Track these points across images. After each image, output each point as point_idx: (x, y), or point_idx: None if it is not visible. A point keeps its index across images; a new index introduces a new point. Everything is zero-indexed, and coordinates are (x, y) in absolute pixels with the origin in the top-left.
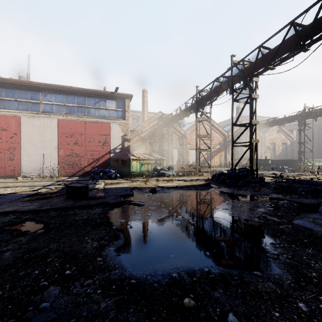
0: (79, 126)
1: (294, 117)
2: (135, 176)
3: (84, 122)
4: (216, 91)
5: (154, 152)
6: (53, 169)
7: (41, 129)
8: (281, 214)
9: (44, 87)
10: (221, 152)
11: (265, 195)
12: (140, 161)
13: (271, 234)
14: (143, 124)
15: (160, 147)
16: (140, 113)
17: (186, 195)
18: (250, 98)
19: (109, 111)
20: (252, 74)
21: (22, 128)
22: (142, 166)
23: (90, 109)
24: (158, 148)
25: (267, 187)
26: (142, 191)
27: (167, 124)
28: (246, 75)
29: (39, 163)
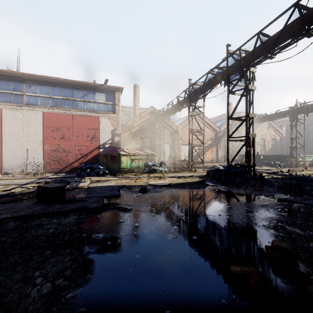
0: (66, 119)
1: (285, 112)
2: (125, 172)
3: (71, 115)
4: (209, 83)
5: (146, 148)
6: (37, 165)
7: (24, 122)
8: (301, 223)
9: (28, 77)
10: (213, 147)
11: (269, 195)
12: (131, 156)
13: (306, 259)
14: (134, 118)
15: (151, 142)
16: (132, 109)
17: (180, 196)
18: (246, 91)
19: (99, 104)
20: (250, 64)
21: (3, 121)
22: (132, 162)
23: (78, 102)
24: (150, 143)
25: (270, 186)
26: (130, 191)
27: (158, 119)
28: (243, 65)
29: (22, 159)
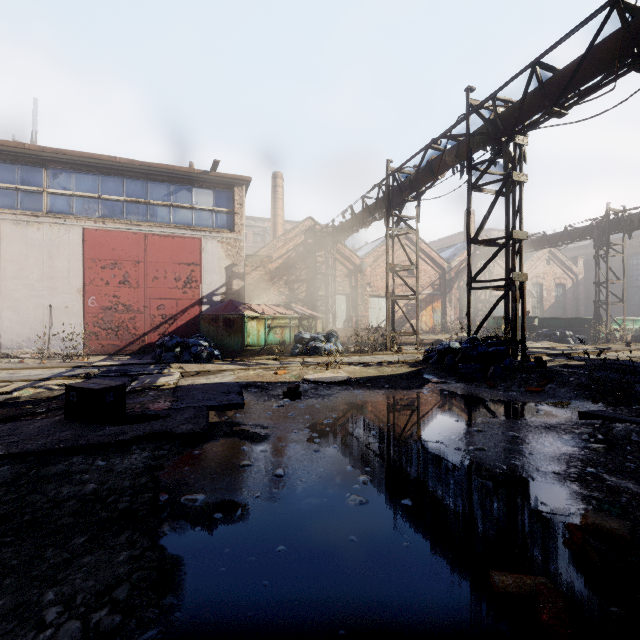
0: (131, 243)
1: (584, 230)
2: (255, 354)
3: (142, 236)
4: (430, 169)
5: (297, 302)
6: (70, 340)
7: (44, 250)
8: (636, 467)
9: (52, 156)
10: (435, 302)
11: (559, 403)
12: (266, 321)
13: None
14: (273, 242)
15: (309, 291)
16: (269, 222)
17: (372, 405)
18: (506, 184)
19: (200, 213)
20: (515, 128)
21: (0, 248)
22: (269, 333)
23: (157, 209)
24: (306, 293)
25: (559, 384)
26: (266, 394)
27: (324, 243)
28: (501, 130)
29: (40, 326)
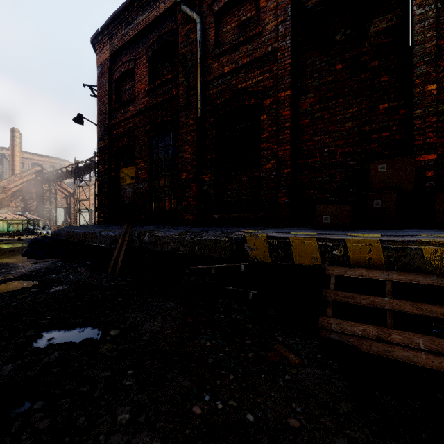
0: None
1: None
2: (1, 236)
3: None
4: (89, 167)
5: (30, 211)
6: None
7: None
8: None
9: None
10: None
11: None
12: (8, 221)
13: None
14: (12, 177)
15: (39, 205)
16: (7, 150)
17: None
18: None
19: None
20: None
21: None
22: (10, 226)
23: None
24: (36, 206)
25: None
26: (10, 241)
27: (49, 180)
28: None
29: None
